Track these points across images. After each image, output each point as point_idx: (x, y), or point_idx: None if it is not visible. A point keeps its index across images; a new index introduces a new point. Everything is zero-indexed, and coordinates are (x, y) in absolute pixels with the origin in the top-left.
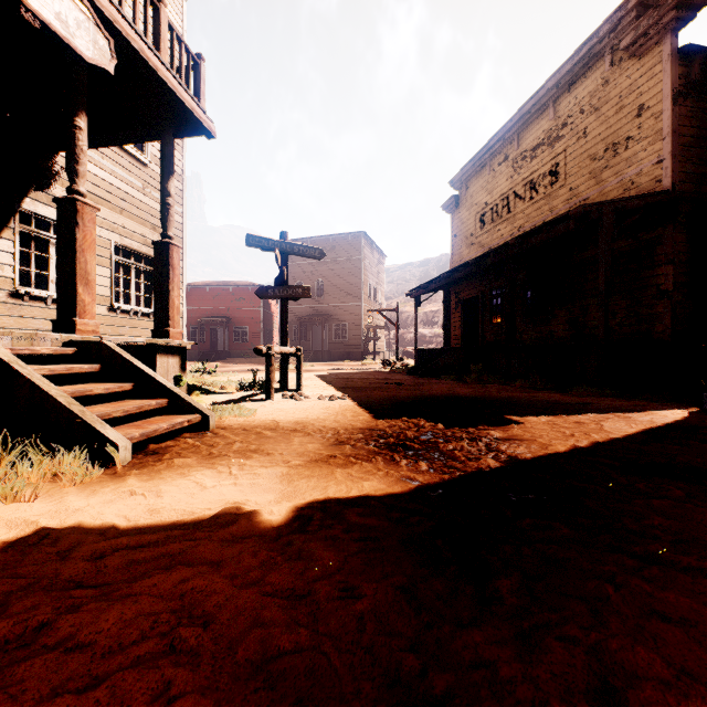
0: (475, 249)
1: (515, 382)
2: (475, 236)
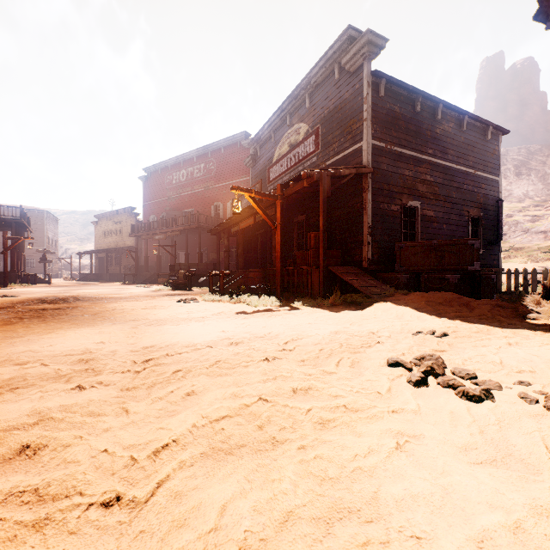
0: (103, 242)
1: (105, 281)
2: (103, 238)
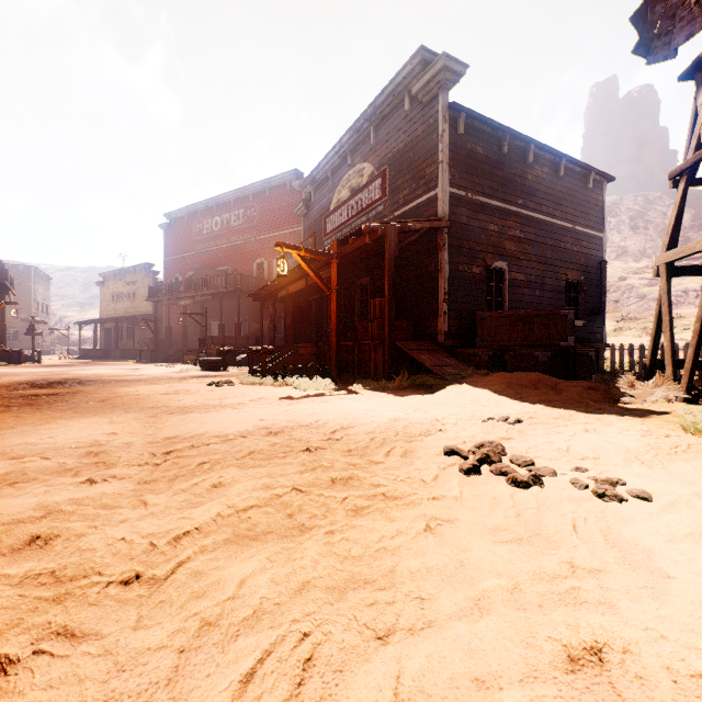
0: (111, 308)
1: (114, 359)
2: (111, 303)
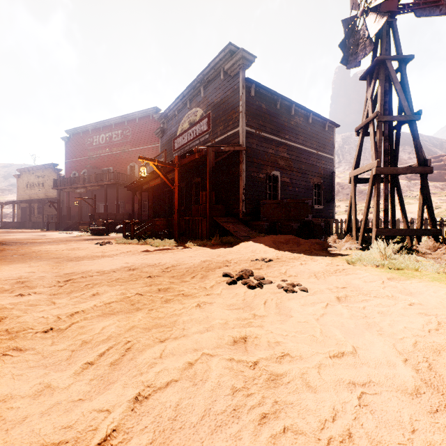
0: (25, 193)
1: (28, 228)
2: (25, 189)
